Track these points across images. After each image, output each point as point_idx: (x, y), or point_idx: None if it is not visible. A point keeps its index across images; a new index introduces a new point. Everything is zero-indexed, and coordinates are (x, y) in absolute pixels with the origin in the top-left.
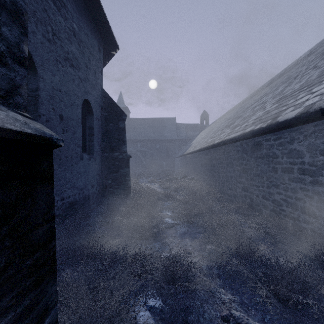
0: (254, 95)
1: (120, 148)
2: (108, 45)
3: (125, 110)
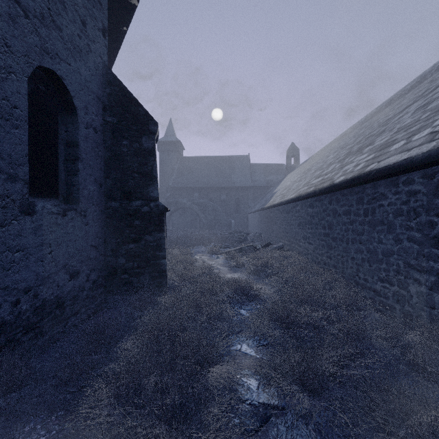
0: (385, 107)
1: (144, 190)
2: None
3: (177, 145)
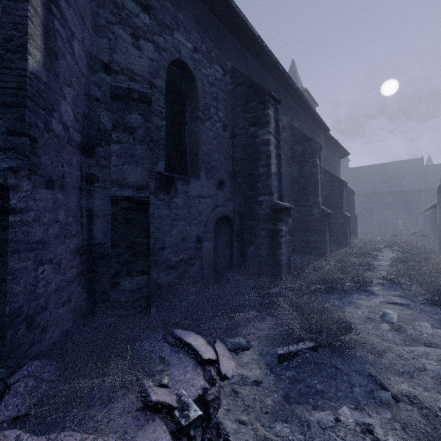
0: None
1: (351, 211)
2: (343, 154)
3: (343, 160)
